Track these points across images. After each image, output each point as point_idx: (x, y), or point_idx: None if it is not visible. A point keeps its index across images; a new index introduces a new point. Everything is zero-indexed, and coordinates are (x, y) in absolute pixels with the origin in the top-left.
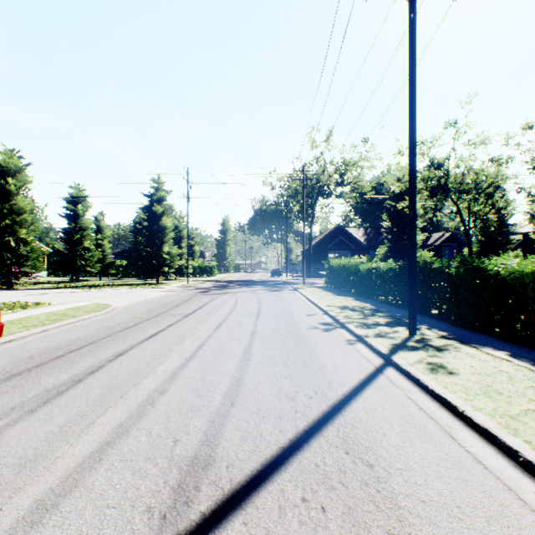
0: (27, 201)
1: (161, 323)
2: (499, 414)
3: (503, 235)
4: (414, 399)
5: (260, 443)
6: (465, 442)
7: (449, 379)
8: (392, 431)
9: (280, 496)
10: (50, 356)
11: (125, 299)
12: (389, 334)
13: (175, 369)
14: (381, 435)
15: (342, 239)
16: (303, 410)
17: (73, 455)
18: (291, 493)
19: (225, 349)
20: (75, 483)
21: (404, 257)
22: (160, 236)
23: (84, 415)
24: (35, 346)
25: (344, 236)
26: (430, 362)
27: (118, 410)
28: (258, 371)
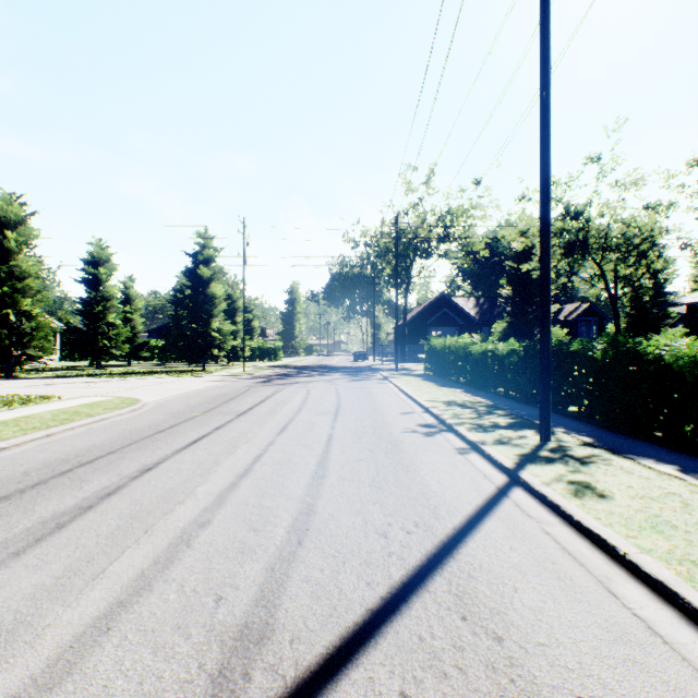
0: (31, 262)
1: (206, 425)
2: (677, 558)
3: (660, 306)
4: (553, 534)
5: (339, 603)
6: (631, 601)
7: (601, 506)
8: (526, 584)
9: (368, 690)
10: (52, 471)
11: (160, 392)
12: (514, 441)
13: (222, 490)
14: (511, 590)
15: (446, 312)
16: (399, 551)
17: (69, 622)
18: (384, 685)
19: (291, 461)
20: (68, 668)
21: (528, 335)
22: (208, 309)
23: (91, 559)
24: (33, 457)
25: (450, 308)
26: (573, 480)
27: (139, 552)
28: (337, 493)
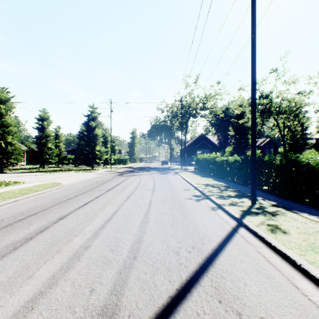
0: (12, 119)
1: (92, 196)
2: None
3: (303, 140)
4: (262, 253)
5: (154, 293)
6: (306, 291)
7: (285, 238)
8: (251, 281)
9: None
10: (15, 219)
11: (71, 179)
12: (238, 203)
13: (97, 229)
14: (243, 284)
15: (204, 142)
16: (185, 262)
17: (12, 304)
18: None
19: (131, 214)
20: None
21: (242, 153)
22: (94, 141)
23: (28, 267)
24: (7, 212)
25: (205, 140)
26: (269, 224)
27: (53, 263)
28: (153, 231)
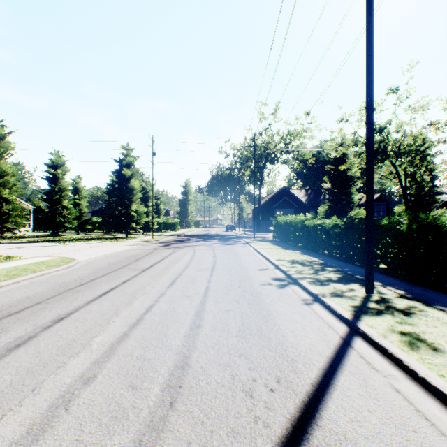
0: (9, 165)
1: (117, 279)
2: None
3: (431, 195)
4: (403, 392)
5: None
6: None
7: (438, 361)
8: None
9: None
10: None
11: (92, 253)
12: (346, 293)
13: (114, 340)
14: None
15: (286, 199)
16: (264, 415)
17: None
18: None
19: (175, 311)
20: None
21: (342, 214)
22: (129, 197)
23: None
24: None
25: (288, 196)
26: (404, 332)
27: (16, 418)
28: (209, 344)
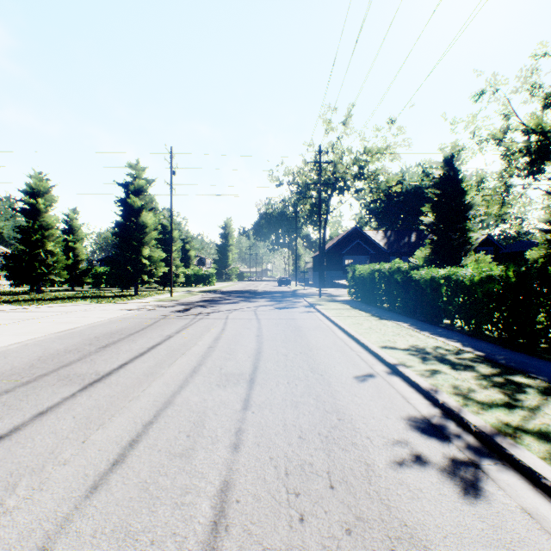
0: None
1: None
2: None
3: None
4: None
5: None
6: None
7: None
8: None
9: None
10: None
11: (41, 327)
12: None
13: None
14: None
15: (359, 243)
16: None
17: None
18: None
19: None
20: None
21: (453, 261)
22: (139, 236)
23: None
24: None
25: (362, 239)
26: None
27: None
28: None
